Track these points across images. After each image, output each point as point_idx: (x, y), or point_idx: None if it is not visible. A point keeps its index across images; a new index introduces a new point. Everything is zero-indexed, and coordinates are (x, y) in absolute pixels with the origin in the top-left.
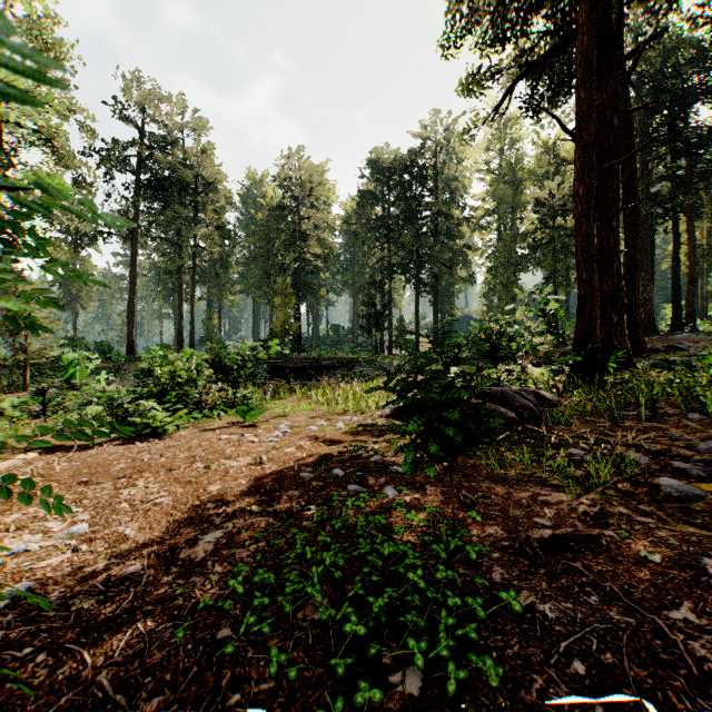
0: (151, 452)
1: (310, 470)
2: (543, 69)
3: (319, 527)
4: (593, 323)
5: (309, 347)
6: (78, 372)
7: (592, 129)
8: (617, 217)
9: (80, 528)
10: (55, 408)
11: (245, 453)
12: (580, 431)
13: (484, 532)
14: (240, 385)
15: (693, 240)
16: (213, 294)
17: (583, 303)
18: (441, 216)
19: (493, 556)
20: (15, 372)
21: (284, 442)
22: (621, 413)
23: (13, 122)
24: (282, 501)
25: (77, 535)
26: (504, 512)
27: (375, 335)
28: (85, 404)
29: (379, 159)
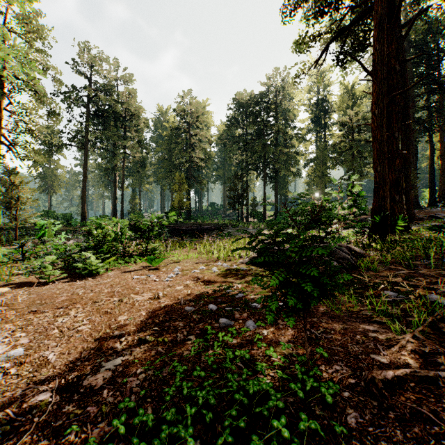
0: (86, 288)
1: (193, 304)
2: (348, 34)
3: (196, 357)
4: (385, 200)
5: (196, 217)
6: (47, 232)
7: (384, 70)
8: (398, 130)
9: (17, 352)
10: (31, 256)
11: (148, 289)
12: (396, 279)
13: (331, 368)
14: (150, 241)
15: (444, 147)
16: (135, 183)
17: (378, 186)
18: (279, 133)
19: (344, 396)
20: (10, 232)
21: (176, 281)
22: (414, 263)
23: (3, 71)
24: (169, 331)
25: (13, 358)
26: (344, 347)
27: (238, 209)
28: (47, 254)
29: (240, 97)
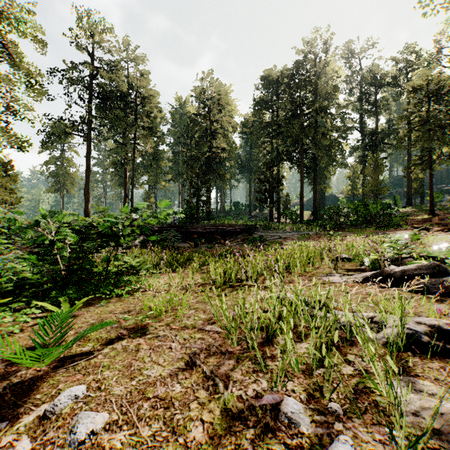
0: None
1: None
2: None
3: None
4: None
5: (218, 218)
6: None
7: None
8: None
9: None
10: None
11: None
12: None
13: None
14: (120, 255)
15: None
16: (150, 180)
17: None
18: (321, 111)
19: None
20: None
21: None
22: None
23: None
24: None
25: None
26: None
27: (269, 206)
28: None
29: (270, 73)
